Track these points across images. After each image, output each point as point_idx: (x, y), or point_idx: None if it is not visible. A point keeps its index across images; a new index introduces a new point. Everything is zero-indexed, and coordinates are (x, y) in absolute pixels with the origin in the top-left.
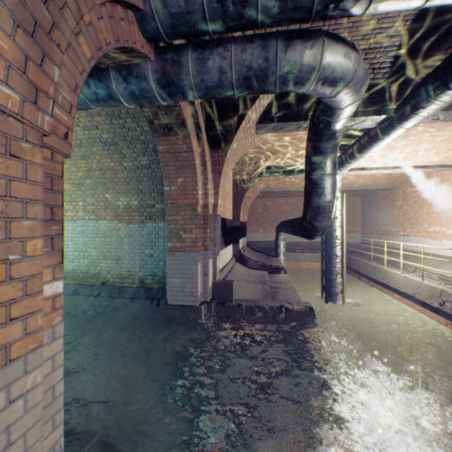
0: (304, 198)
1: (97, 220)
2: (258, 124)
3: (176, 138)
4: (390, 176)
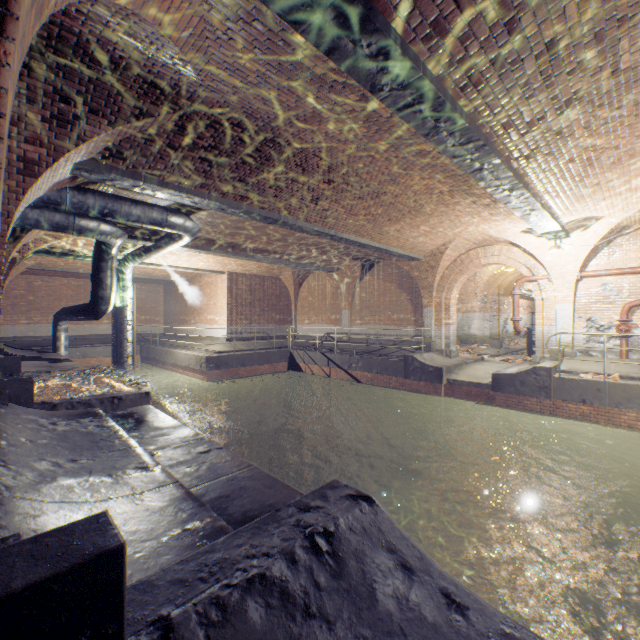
0: (93, 290)
1: None
2: None
3: None
4: (183, 271)
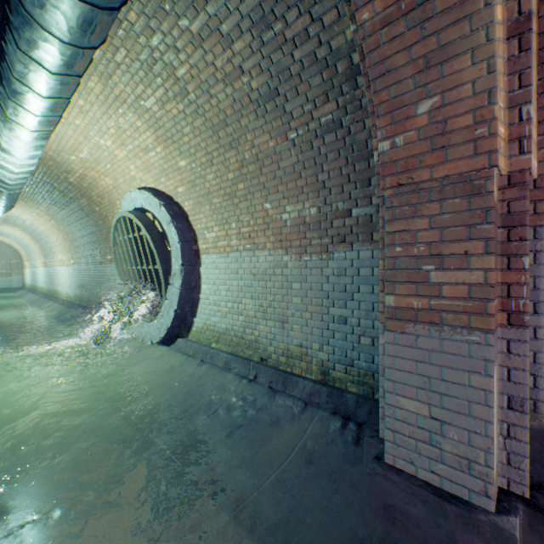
0: None
1: (253, 251)
2: None
3: None
4: None
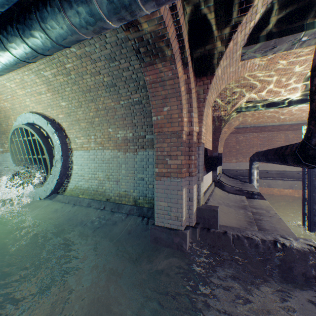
0: (309, 119)
1: (103, 150)
2: (245, 46)
3: (162, 65)
4: None
